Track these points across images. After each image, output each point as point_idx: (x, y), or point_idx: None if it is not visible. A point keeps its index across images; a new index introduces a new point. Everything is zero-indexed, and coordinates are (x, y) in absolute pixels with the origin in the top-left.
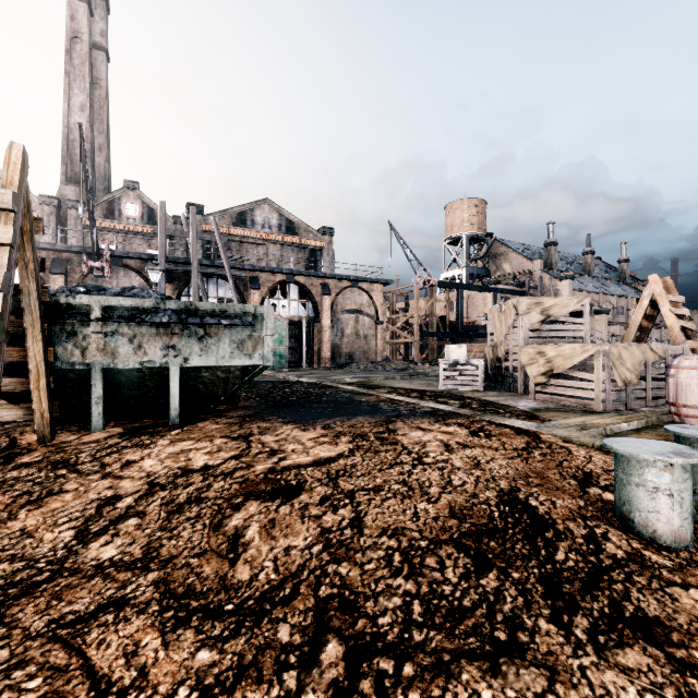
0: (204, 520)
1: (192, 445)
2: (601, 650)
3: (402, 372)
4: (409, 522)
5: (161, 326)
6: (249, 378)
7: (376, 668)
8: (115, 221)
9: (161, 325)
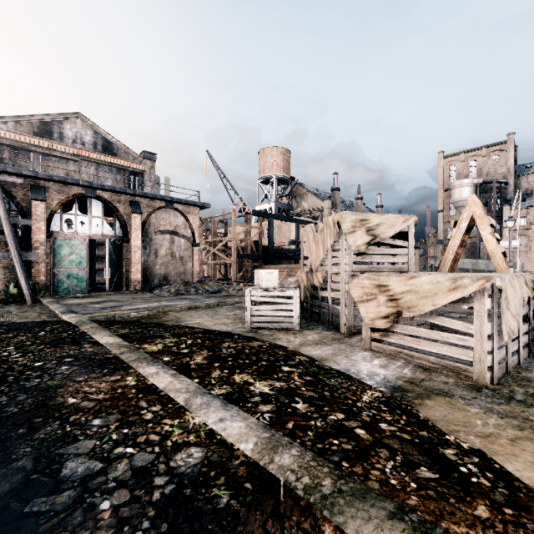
0: None
1: None
2: None
3: (214, 295)
4: None
5: None
6: None
7: None
8: None
9: None
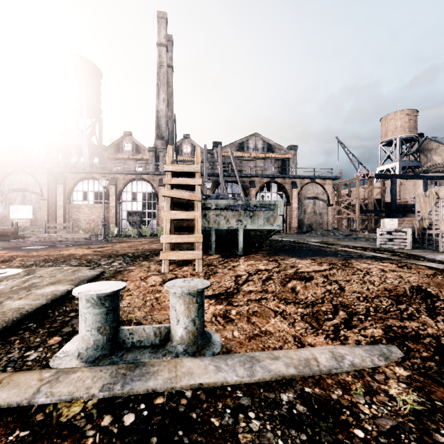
0: (277, 284)
1: (254, 262)
2: None
3: (348, 237)
4: (365, 290)
5: (236, 211)
6: (270, 235)
7: (358, 317)
8: (179, 156)
9: (236, 211)
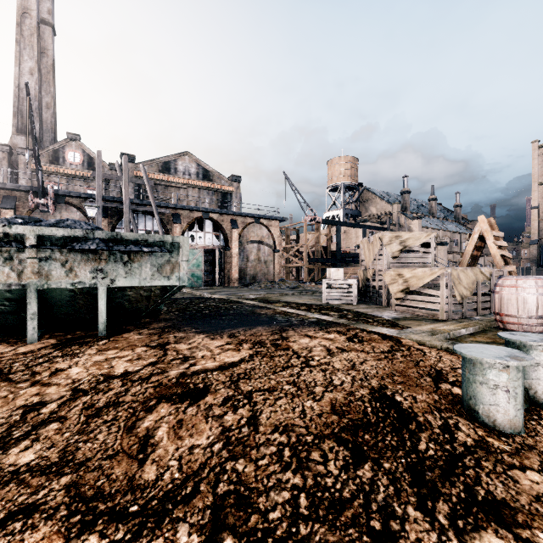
0: (119, 423)
1: (116, 354)
2: (461, 534)
3: (294, 289)
4: (297, 419)
5: (91, 253)
6: (167, 296)
7: None
8: (59, 166)
9: (91, 252)
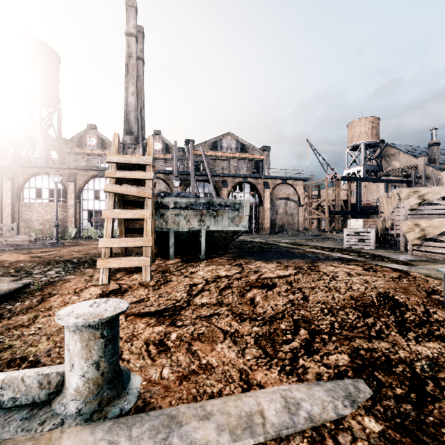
0: (236, 294)
1: (216, 267)
2: (418, 342)
3: (317, 237)
4: (330, 300)
5: (197, 211)
6: (236, 237)
7: (321, 337)
8: None
9: (197, 210)
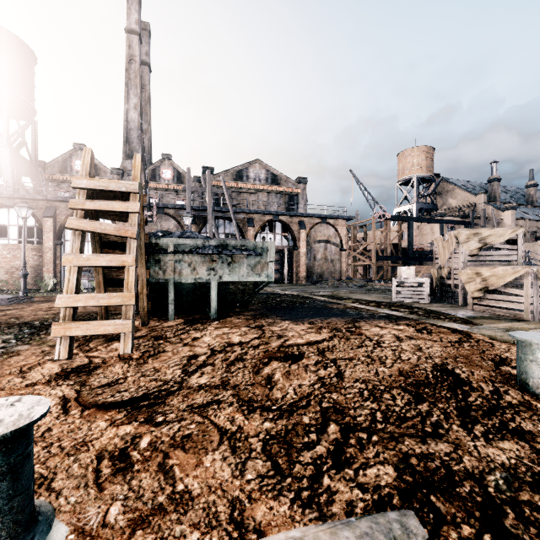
0: (248, 369)
1: (228, 330)
2: (489, 441)
3: (362, 288)
4: (372, 377)
5: (206, 256)
6: (258, 290)
7: (357, 436)
8: (156, 183)
9: (206, 255)
